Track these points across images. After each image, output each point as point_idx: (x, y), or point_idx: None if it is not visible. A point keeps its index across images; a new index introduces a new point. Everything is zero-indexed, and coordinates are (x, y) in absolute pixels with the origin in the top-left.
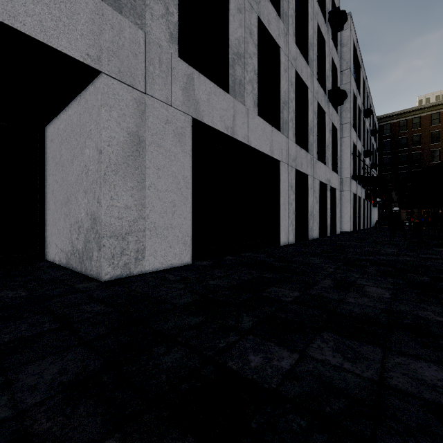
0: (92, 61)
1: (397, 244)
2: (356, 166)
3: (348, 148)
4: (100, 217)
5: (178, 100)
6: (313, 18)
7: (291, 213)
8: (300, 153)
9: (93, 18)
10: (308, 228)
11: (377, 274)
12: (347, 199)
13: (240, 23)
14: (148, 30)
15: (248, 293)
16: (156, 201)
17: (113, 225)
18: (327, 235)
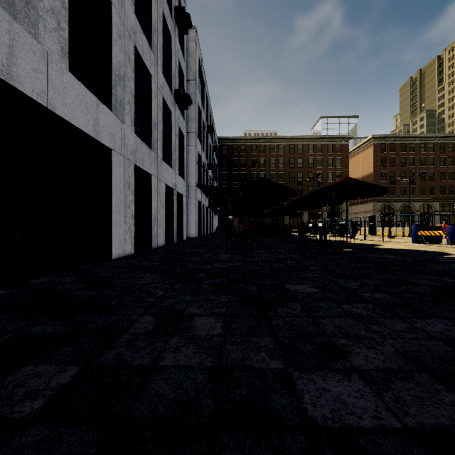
0: None
1: (231, 248)
2: (201, 175)
3: (194, 157)
4: None
5: None
6: (158, 1)
7: (128, 217)
8: (141, 147)
9: None
10: (152, 235)
11: (211, 290)
12: (193, 206)
13: None
14: None
15: None
16: None
17: None
18: (173, 242)
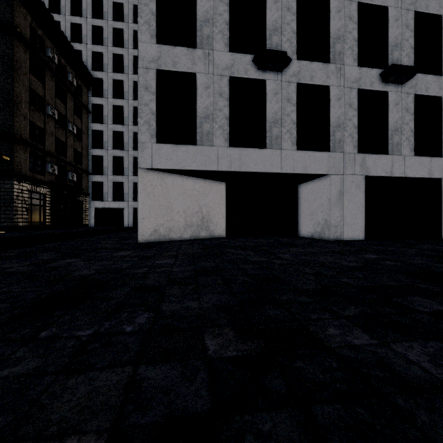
0: (327, 172)
1: None
2: None
3: None
4: (328, 220)
5: (357, 171)
6: None
7: None
8: None
9: (327, 159)
10: None
11: None
12: None
13: (397, 111)
14: (344, 151)
15: (383, 244)
16: (347, 214)
17: (333, 223)
18: None
